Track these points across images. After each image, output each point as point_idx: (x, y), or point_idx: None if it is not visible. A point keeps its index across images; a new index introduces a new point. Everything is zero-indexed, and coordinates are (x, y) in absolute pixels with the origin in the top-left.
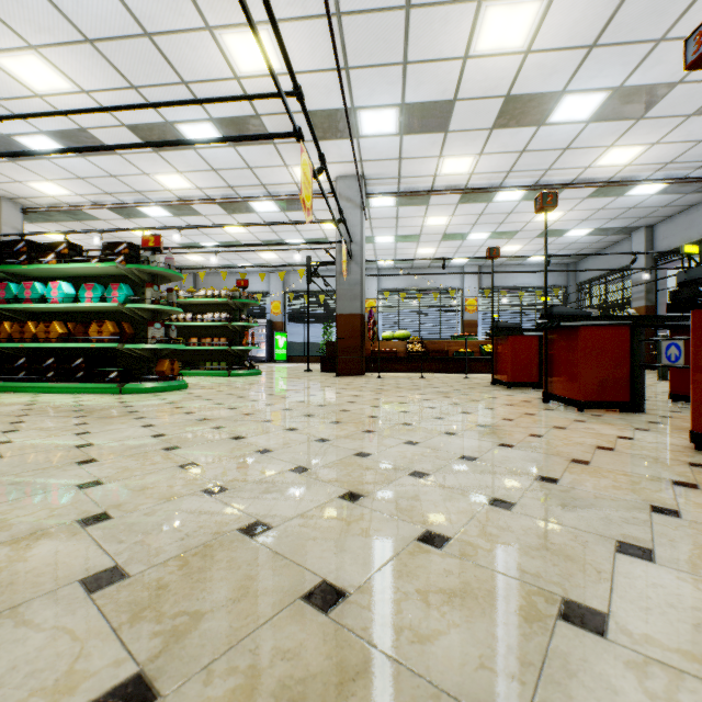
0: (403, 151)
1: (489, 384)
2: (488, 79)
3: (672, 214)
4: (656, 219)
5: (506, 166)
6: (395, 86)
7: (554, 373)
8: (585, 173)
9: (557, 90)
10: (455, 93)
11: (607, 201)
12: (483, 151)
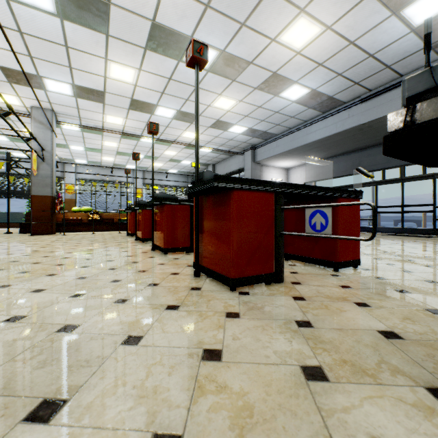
0: (79, 105)
1: (126, 235)
2: (120, 89)
3: (220, 161)
4: (215, 162)
5: (142, 126)
6: (67, 74)
7: (139, 228)
8: (179, 138)
9: (155, 103)
10: (104, 89)
11: (193, 151)
12: (127, 117)
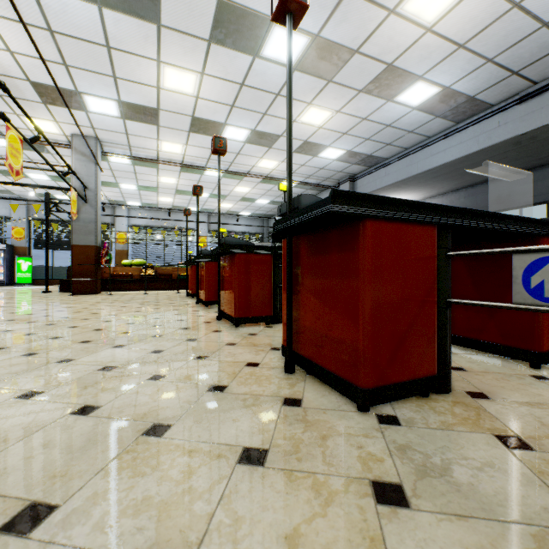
0: (128, 130)
1: (186, 296)
2: (178, 104)
3: None
4: None
5: (206, 155)
6: (111, 88)
7: (201, 287)
8: (254, 169)
9: (222, 122)
10: (158, 105)
11: (271, 186)
12: (188, 143)
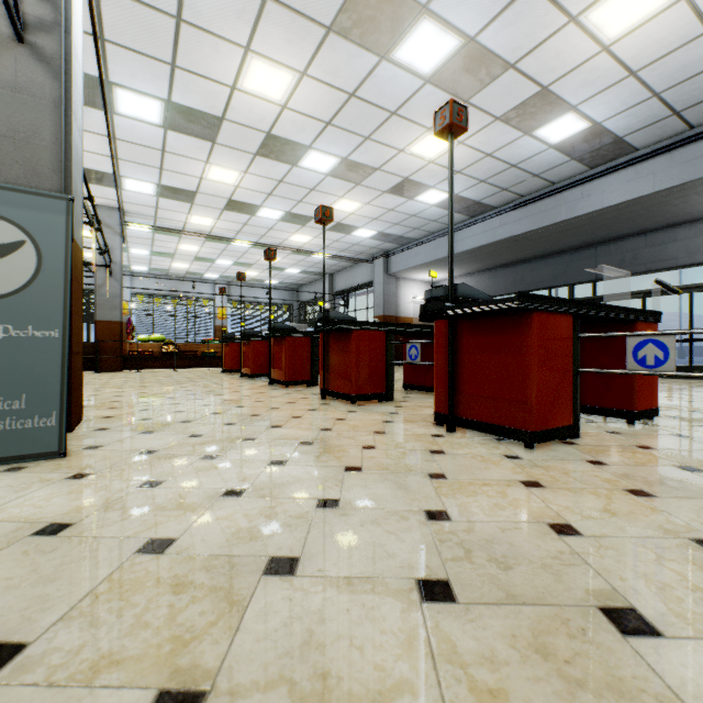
0: (159, 205)
1: (221, 372)
2: (217, 190)
3: (340, 270)
4: (334, 271)
5: (236, 228)
6: (154, 175)
7: (245, 362)
8: (286, 242)
9: (258, 204)
10: (197, 189)
11: (303, 257)
12: (220, 218)
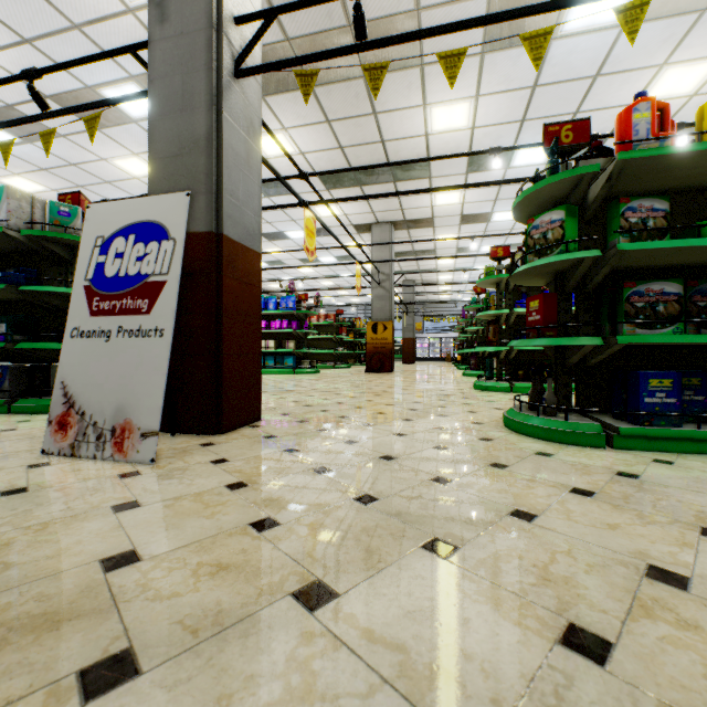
0: None
1: None
2: None
3: None
4: None
5: None
6: None
7: None
8: None
9: None
10: None
11: None
12: None
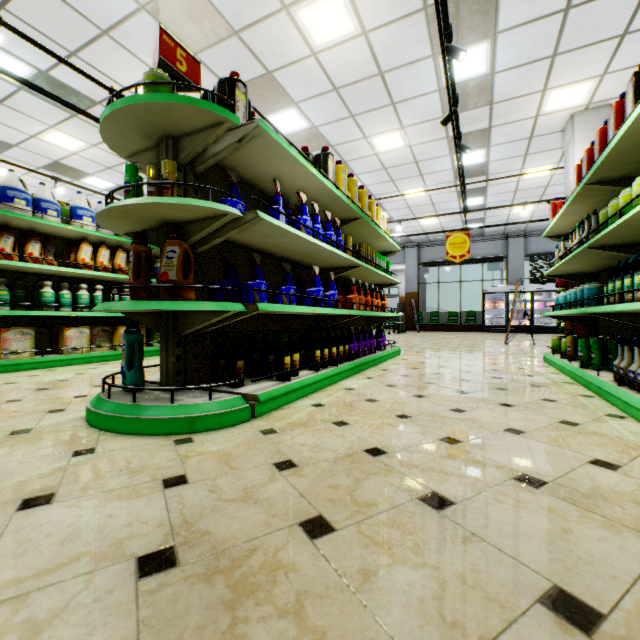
0: None
1: None
2: None
3: None
4: None
5: None
6: None
7: None
8: None
9: None
10: None
11: None
12: None
